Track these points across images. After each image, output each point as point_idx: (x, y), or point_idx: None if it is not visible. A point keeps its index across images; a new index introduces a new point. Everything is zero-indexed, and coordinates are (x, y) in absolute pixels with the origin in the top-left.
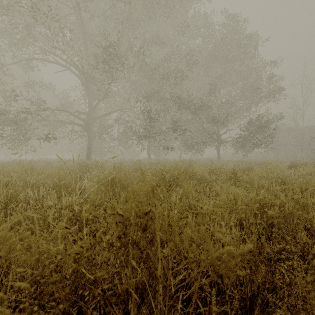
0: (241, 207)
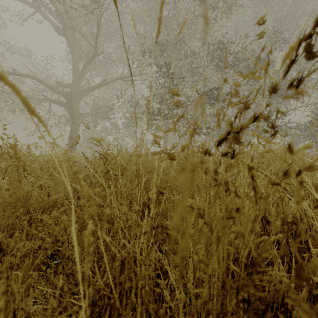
0: None
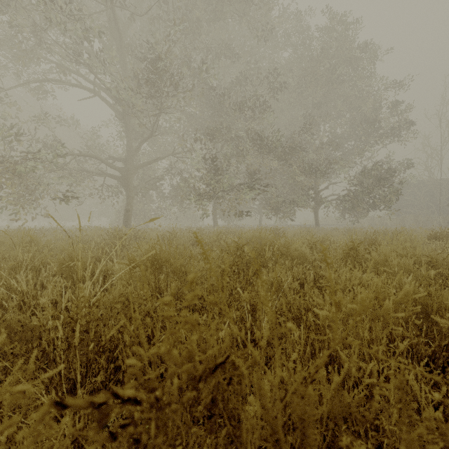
0: (394, 315)
